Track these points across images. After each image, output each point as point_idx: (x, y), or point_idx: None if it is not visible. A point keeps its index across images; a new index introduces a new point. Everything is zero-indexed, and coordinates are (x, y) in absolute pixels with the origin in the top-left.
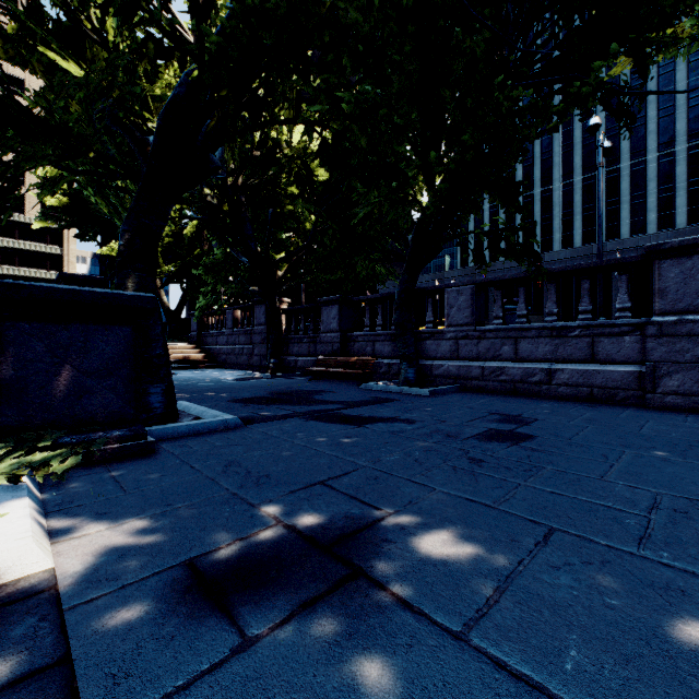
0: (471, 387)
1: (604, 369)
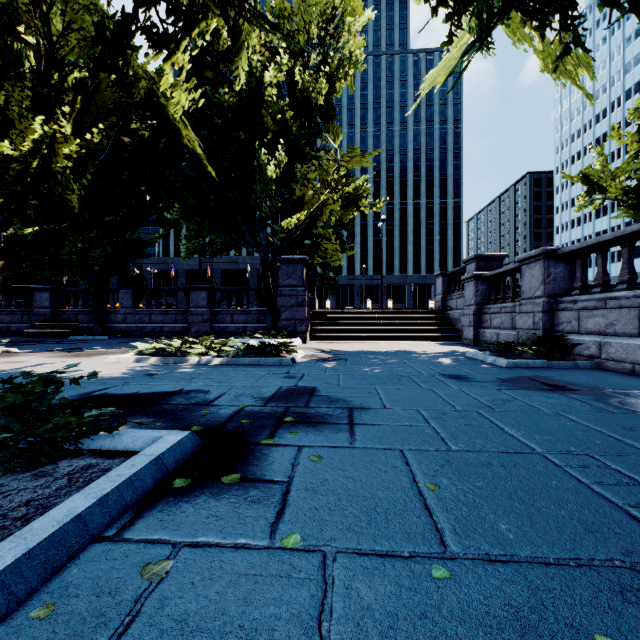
0: (132, 335)
1: (179, 326)
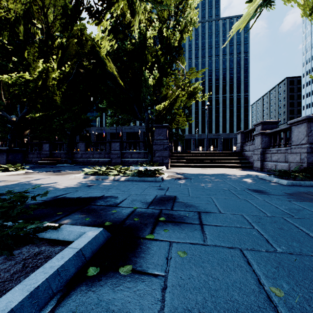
0: (85, 164)
1: (106, 159)
